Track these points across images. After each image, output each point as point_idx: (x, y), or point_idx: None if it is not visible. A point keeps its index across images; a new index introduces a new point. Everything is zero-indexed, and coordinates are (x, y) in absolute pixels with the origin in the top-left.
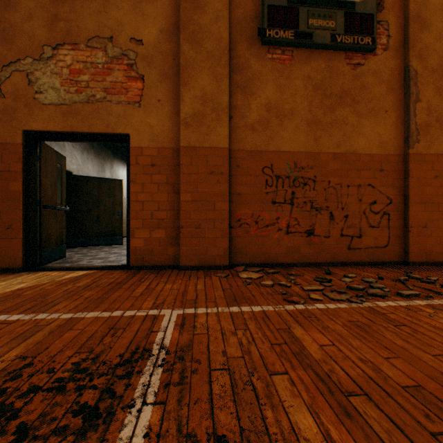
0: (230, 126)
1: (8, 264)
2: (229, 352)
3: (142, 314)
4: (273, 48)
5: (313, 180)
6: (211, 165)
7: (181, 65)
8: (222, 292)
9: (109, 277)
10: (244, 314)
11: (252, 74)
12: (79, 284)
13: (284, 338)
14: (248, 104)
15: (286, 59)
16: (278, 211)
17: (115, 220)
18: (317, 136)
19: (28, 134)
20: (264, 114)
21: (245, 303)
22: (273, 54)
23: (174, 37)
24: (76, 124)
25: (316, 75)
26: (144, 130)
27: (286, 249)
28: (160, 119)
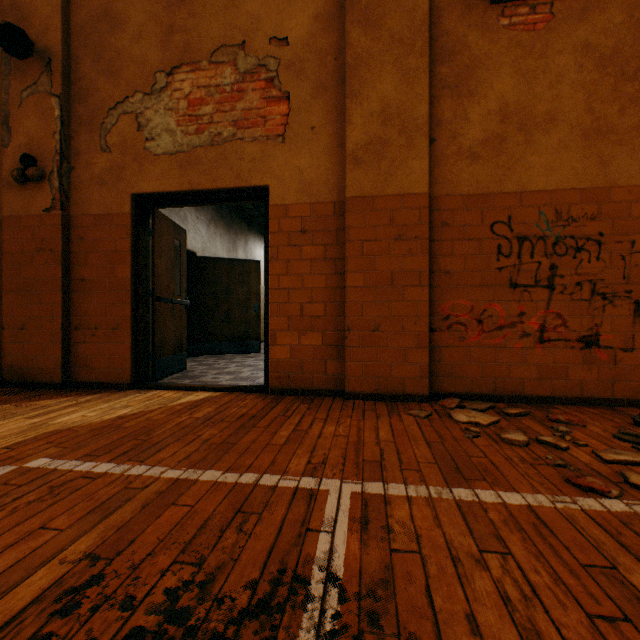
0: (431, 156)
1: (115, 377)
2: (483, 624)
3: (290, 485)
4: (512, 5)
5: (597, 241)
6: (397, 225)
7: (346, 65)
8: (427, 449)
9: (239, 404)
10: (488, 510)
11: (470, 60)
12: (197, 414)
13: (614, 601)
14: (463, 113)
15: (538, 22)
16: (522, 301)
17: (250, 318)
18: (605, 157)
19: (137, 199)
20: (494, 128)
21: (481, 481)
22: (512, 16)
23: (335, 22)
24: (196, 179)
25: (603, 40)
26: (290, 177)
27: (539, 371)
28: (314, 157)
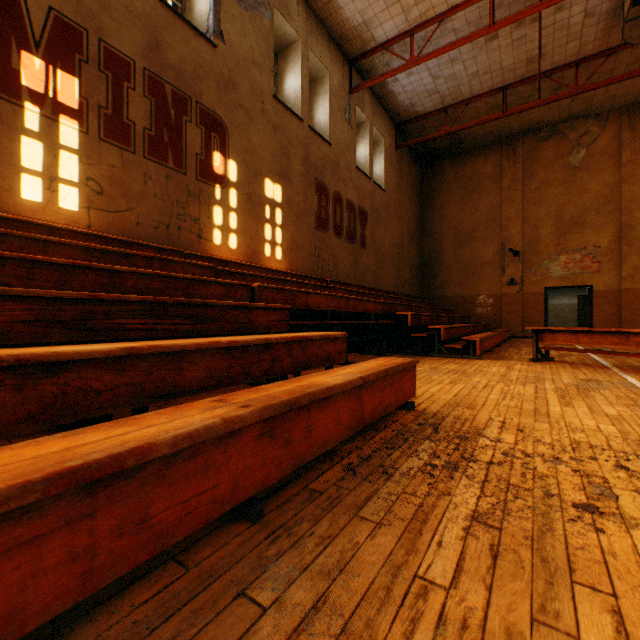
0: None
1: None
2: None
3: None
4: None
5: None
6: (638, 296)
7: (620, 255)
8: None
9: None
10: None
11: None
12: None
13: None
14: None
15: None
16: None
17: None
18: None
19: (544, 288)
20: None
21: None
22: None
23: (616, 242)
24: (566, 283)
25: None
26: (599, 283)
27: None
28: (608, 278)
